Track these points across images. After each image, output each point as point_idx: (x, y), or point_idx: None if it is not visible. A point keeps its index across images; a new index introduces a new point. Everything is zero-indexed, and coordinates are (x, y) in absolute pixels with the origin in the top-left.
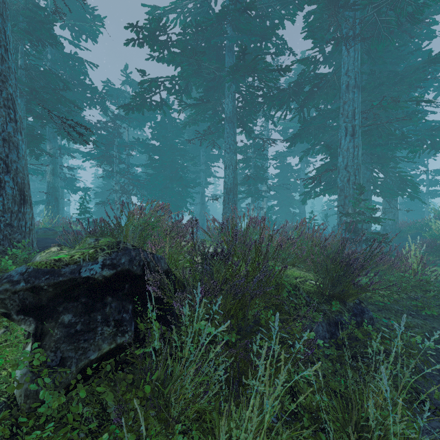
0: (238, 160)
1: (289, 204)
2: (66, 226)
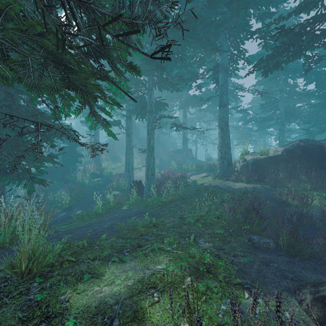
0: None
1: None
2: None
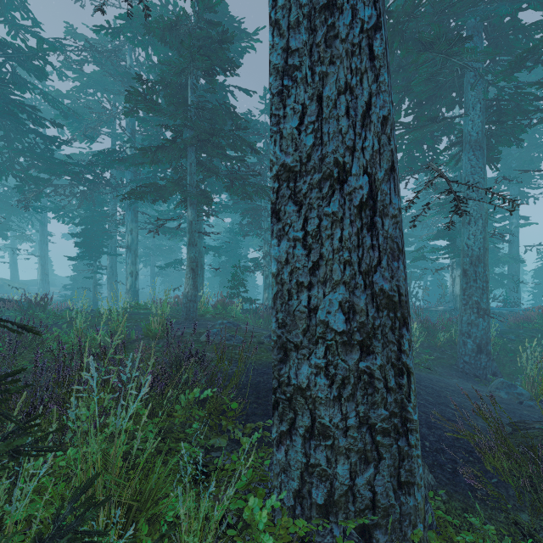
0: (440, 203)
1: (494, 262)
2: (222, 305)
